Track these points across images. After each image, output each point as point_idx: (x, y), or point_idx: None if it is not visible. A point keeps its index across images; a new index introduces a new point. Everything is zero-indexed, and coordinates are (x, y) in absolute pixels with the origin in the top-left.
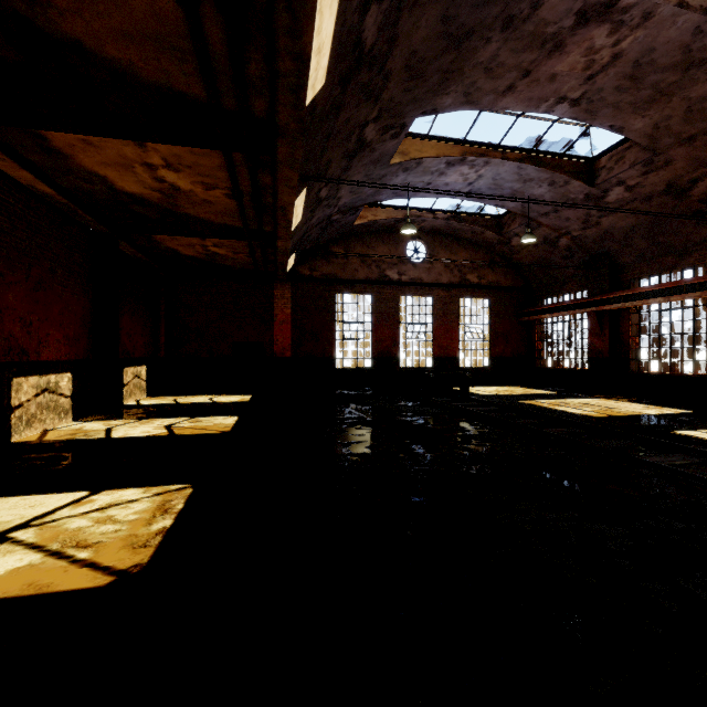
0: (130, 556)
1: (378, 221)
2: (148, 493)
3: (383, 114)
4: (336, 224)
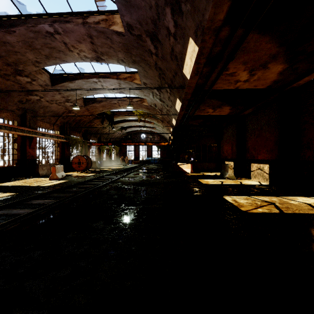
0: None
1: None
2: None
3: None
4: None
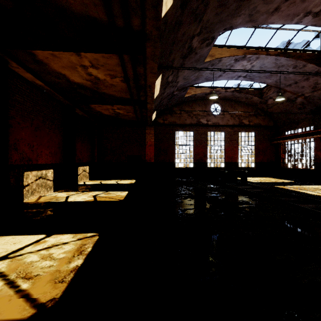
0: (51, 290)
1: (196, 94)
2: (75, 238)
3: (203, 30)
4: (176, 97)
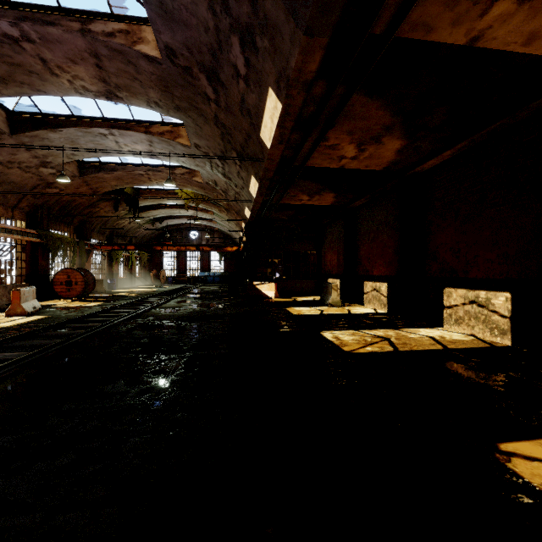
0: (536, 471)
1: None
2: None
3: None
4: None
